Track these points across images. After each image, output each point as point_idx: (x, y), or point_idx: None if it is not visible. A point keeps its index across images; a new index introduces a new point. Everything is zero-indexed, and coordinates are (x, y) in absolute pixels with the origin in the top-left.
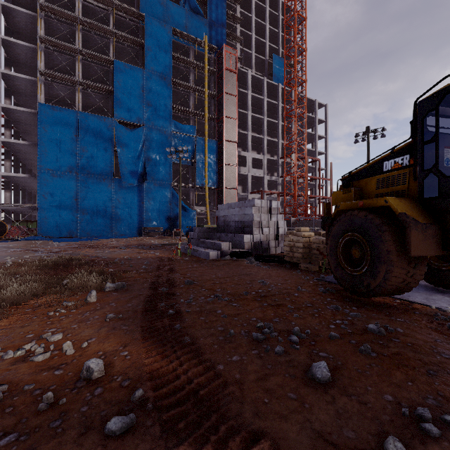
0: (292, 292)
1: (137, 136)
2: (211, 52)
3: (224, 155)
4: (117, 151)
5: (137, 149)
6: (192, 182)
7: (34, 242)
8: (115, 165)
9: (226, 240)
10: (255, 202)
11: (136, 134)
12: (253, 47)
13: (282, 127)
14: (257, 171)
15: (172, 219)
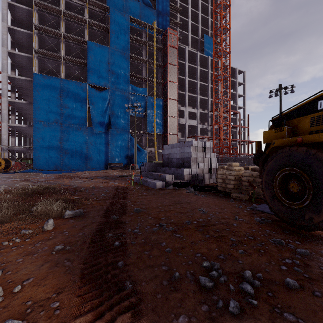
0: (231, 222)
1: (104, 96)
2: (158, 34)
3: (168, 110)
4: (90, 107)
5: (104, 106)
6: (144, 130)
7: (29, 174)
8: (89, 118)
9: (169, 173)
10: (193, 142)
11: (104, 95)
12: (189, 30)
13: (211, 89)
14: (192, 122)
15: (130, 157)
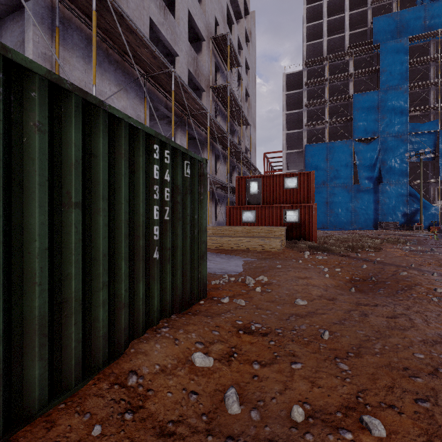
0: None
1: (372, 147)
2: None
3: None
4: (356, 164)
5: (373, 158)
6: (432, 177)
7: None
8: None
9: None
10: None
11: (372, 146)
12: None
13: None
14: None
15: (408, 215)
